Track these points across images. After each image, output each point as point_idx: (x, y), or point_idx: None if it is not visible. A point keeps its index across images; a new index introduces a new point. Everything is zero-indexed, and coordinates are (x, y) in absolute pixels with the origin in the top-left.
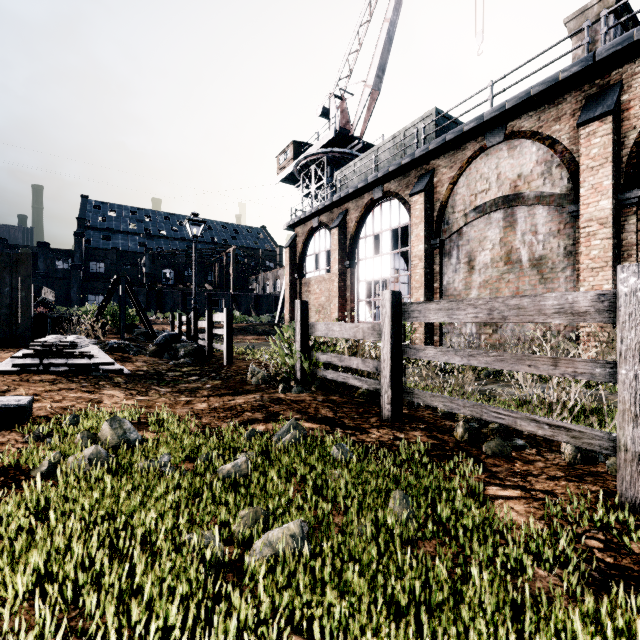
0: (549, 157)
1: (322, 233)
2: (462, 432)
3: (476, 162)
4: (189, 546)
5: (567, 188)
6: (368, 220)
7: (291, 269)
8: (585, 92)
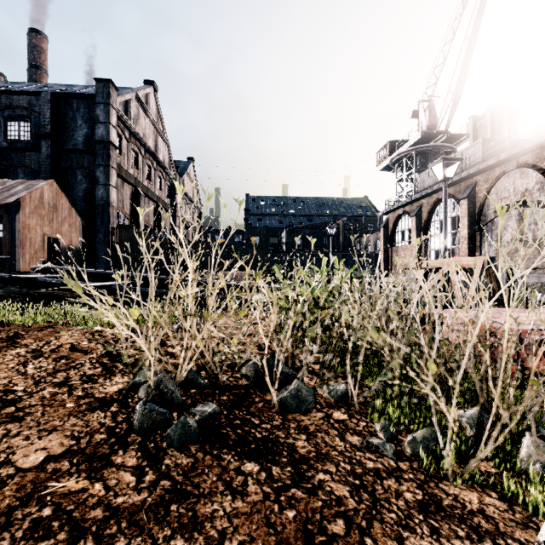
0: (542, 180)
1: (406, 217)
2: None
3: (501, 180)
4: None
5: None
6: (436, 210)
7: (384, 241)
8: None
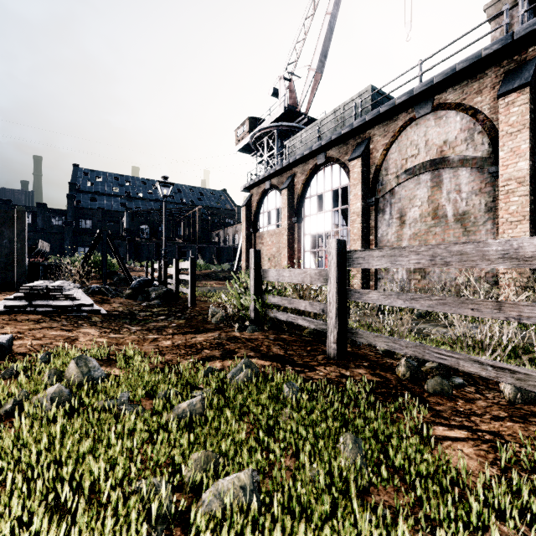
0: (471, 125)
1: (273, 194)
2: (404, 370)
3: (407, 131)
4: (136, 496)
5: (488, 152)
6: (313, 182)
7: (247, 224)
8: (504, 67)
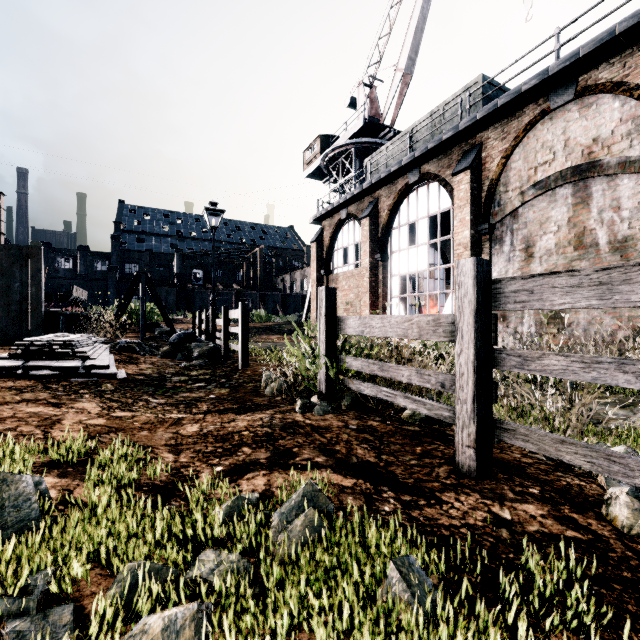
0: (638, 112)
1: (351, 225)
2: (628, 516)
3: (536, 129)
4: None
5: None
6: (402, 208)
7: (318, 265)
8: None
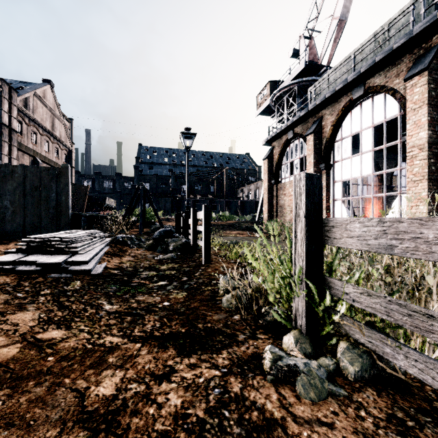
0: None
1: (296, 143)
2: None
3: None
4: None
5: None
6: (345, 122)
7: (268, 176)
8: None
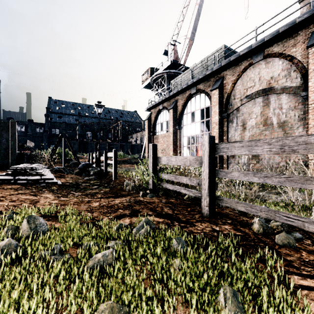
0: (289, 66)
1: (164, 112)
2: (258, 227)
3: (247, 71)
4: None
5: (300, 83)
6: (188, 105)
7: (148, 131)
8: (311, 29)
